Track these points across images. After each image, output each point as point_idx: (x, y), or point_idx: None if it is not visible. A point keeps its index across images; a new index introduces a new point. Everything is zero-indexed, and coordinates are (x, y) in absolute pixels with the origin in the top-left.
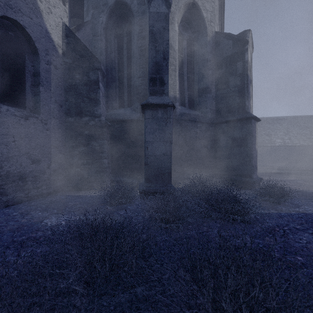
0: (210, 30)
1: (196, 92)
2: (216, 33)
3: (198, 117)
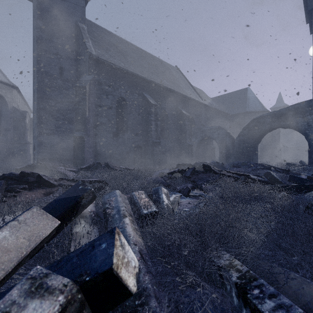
0: (10, 105)
1: (2, 129)
2: (14, 107)
3: (3, 140)
